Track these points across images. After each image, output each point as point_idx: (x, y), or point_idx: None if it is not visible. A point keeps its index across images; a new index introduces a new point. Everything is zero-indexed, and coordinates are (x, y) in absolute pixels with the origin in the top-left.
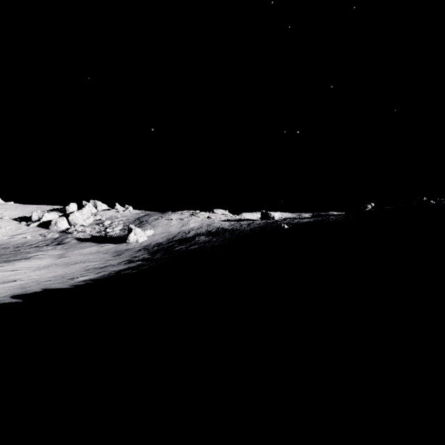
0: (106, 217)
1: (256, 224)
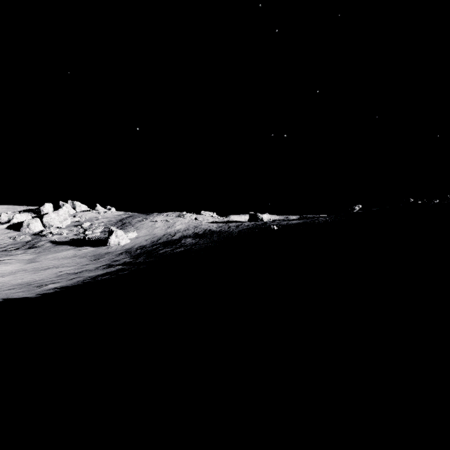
0: (86, 219)
1: (245, 225)
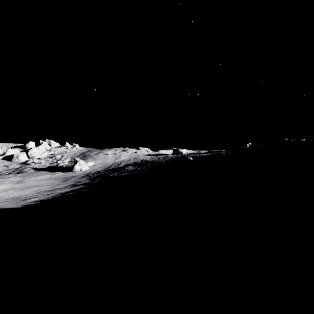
0: (58, 152)
1: (170, 157)
